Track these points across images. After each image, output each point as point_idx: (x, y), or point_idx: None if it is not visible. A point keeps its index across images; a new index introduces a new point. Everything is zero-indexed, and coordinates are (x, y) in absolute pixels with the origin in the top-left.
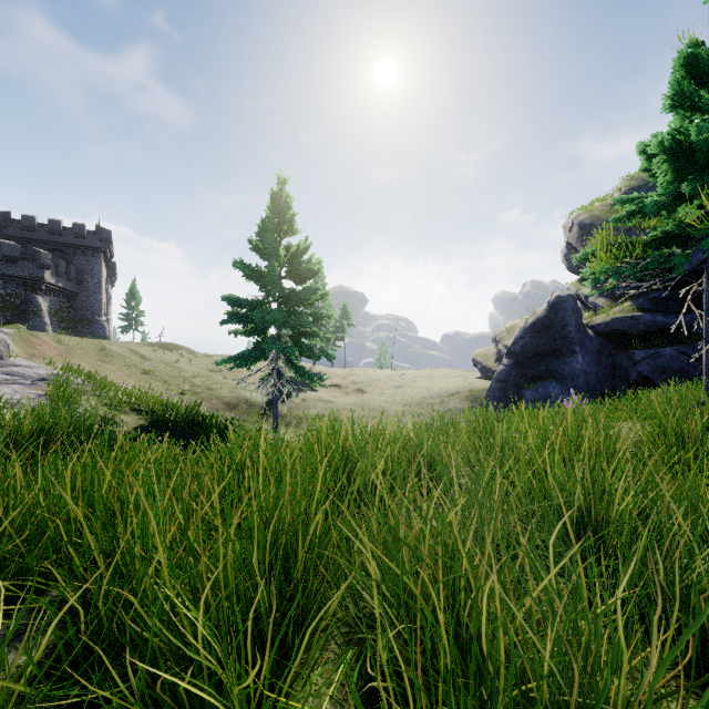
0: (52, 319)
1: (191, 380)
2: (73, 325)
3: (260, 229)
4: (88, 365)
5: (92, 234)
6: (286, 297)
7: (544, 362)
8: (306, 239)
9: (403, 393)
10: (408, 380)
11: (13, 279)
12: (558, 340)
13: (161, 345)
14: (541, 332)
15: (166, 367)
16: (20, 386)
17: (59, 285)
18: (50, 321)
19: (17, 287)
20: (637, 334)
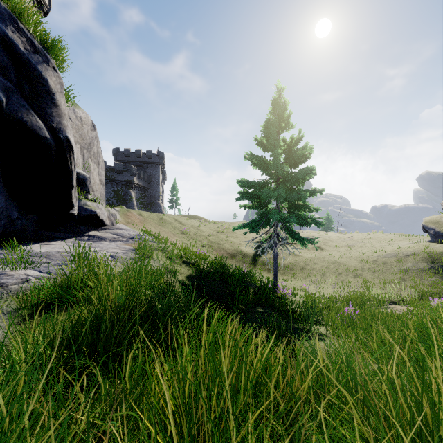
0: (137, 203)
1: (207, 238)
2: (146, 205)
3: (265, 128)
4: (154, 228)
5: (155, 155)
6: (284, 178)
7: None
8: (299, 132)
9: (357, 252)
10: (357, 241)
11: (120, 182)
12: None
13: (189, 216)
14: None
15: (193, 229)
16: (120, 242)
17: (140, 184)
18: (136, 204)
19: (122, 186)
20: None
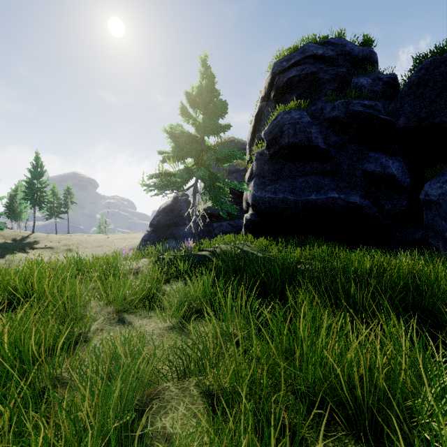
0: None
1: None
2: None
3: None
4: None
5: None
6: None
7: (170, 229)
8: None
9: (101, 250)
10: (109, 241)
11: None
12: (178, 217)
13: None
14: (168, 213)
15: None
16: None
17: None
18: None
19: None
20: (217, 215)
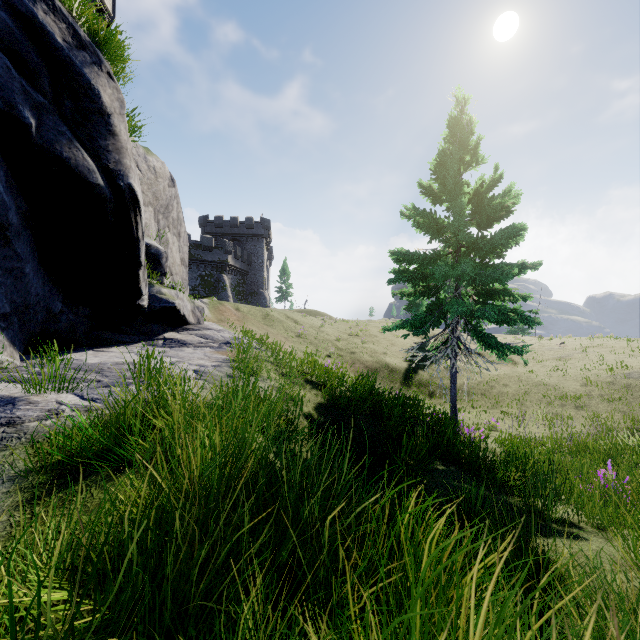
0: (233, 293)
1: (334, 343)
2: (245, 297)
3: (437, 164)
4: (257, 328)
5: (257, 224)
6: (471, 245)
7: None
8: (496, 168)
9: (575, 367)
10: (573, 351)
11: (210, 264)
12: None
13: (305, 311)
14: None
15: (314, 331)
16: (210, 349)
17: (237, 266)
18: (231, 294)
19: (212, 269)
20: None
